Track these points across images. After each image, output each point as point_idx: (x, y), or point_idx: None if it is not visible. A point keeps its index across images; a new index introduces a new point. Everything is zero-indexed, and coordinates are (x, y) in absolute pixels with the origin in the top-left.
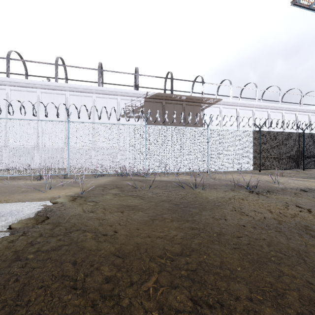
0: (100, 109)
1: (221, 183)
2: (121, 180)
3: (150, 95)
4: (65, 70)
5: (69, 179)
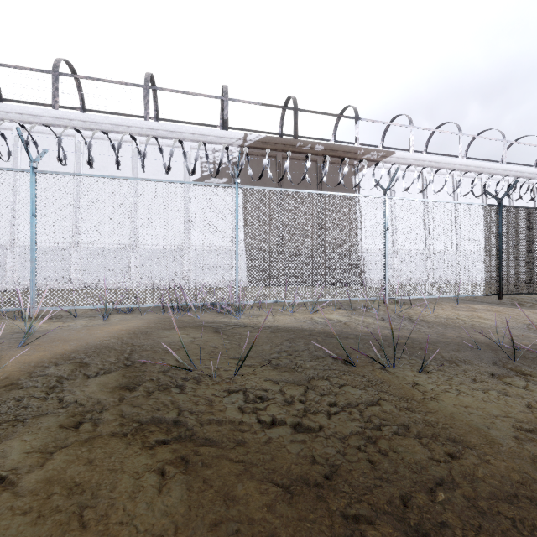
0: (148, 168)
1: (445, 336)
2: (164, 330)
3: (252, 141)
4: (80, 91)
5: (37, 321)
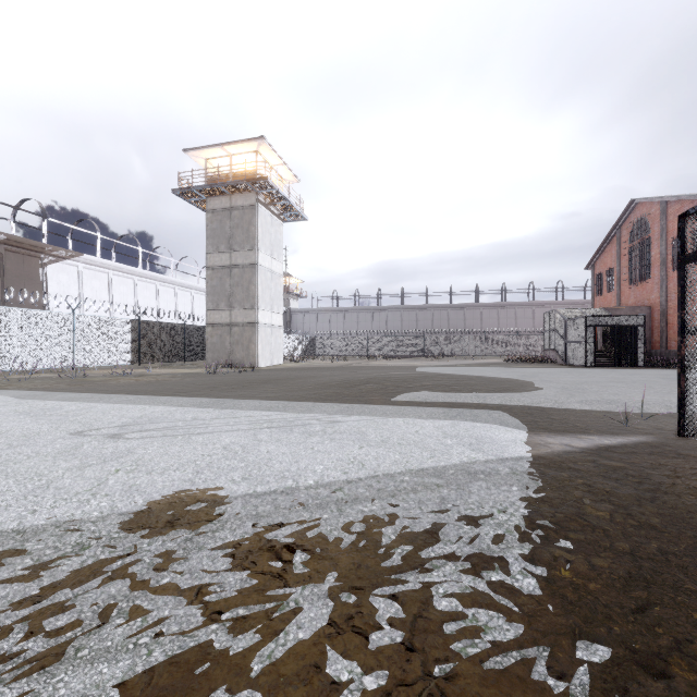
0: None
1: (98, 375)
2: None
3: None
4: None
5: None
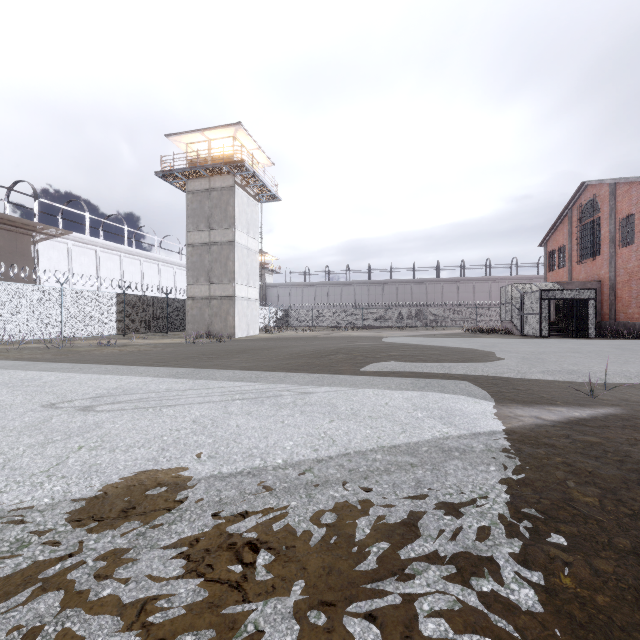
0: None
1: (84, 345)
2: None
3: None
4: None
5: None
